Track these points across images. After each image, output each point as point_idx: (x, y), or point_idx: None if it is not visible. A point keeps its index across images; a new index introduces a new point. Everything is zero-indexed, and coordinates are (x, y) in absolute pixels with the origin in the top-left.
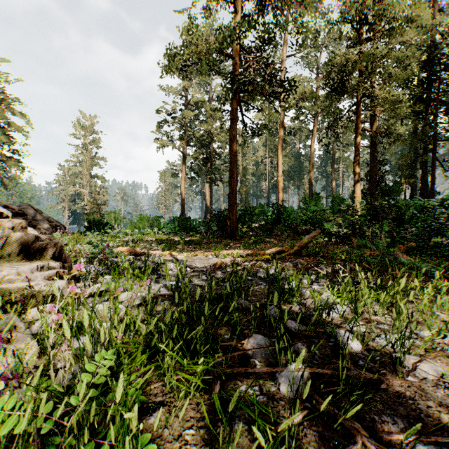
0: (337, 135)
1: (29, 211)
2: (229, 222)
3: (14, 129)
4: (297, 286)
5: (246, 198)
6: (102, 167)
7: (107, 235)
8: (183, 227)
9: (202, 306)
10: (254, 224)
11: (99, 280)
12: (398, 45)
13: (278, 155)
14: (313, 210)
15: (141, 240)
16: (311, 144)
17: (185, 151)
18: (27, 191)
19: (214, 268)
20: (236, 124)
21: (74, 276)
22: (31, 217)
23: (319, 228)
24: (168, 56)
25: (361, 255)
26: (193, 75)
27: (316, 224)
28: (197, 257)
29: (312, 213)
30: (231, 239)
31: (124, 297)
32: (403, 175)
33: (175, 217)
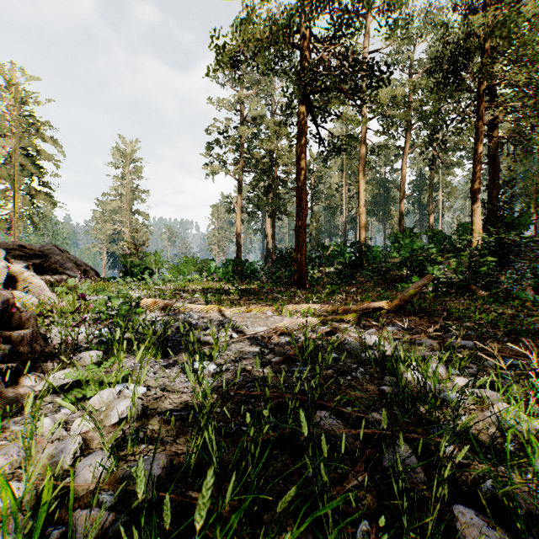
0: (445, 146)
1: (54, 253)
2: (296, 265)
3: (43, 158)
4: (456, 400)
5: (317, 237)
6: (144, 201)
7: (145, 282)
8: (238, 272)
9: (245, 428)
10: (327, 269)
11: (76, 359)
12: (528, 23)
13: (360, 179)
14: (412, 249)
15: (183, 288)
16: (403, 166)
17: (241, 178)
18: (61, 231)
19: (274, 334)
20: (305, 136)
21: (39, 351)
22: (55, 259)
23: (420, 273)
24: (217, 50)
25: (501, 313)
26: (251, 83)
27: (416, 267)
28: (251, 313)
29: (410, 253)
30: (299, 288)
31: (99, 401)
32: (531, 203)
33: (228, 260)
